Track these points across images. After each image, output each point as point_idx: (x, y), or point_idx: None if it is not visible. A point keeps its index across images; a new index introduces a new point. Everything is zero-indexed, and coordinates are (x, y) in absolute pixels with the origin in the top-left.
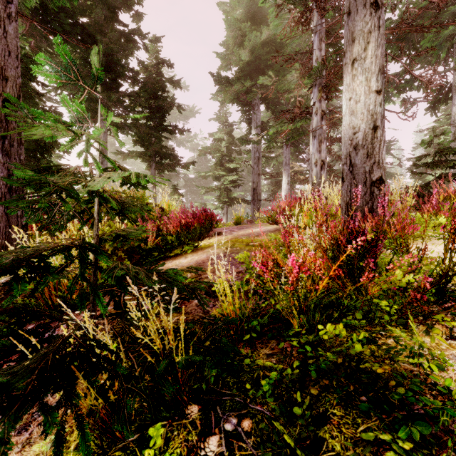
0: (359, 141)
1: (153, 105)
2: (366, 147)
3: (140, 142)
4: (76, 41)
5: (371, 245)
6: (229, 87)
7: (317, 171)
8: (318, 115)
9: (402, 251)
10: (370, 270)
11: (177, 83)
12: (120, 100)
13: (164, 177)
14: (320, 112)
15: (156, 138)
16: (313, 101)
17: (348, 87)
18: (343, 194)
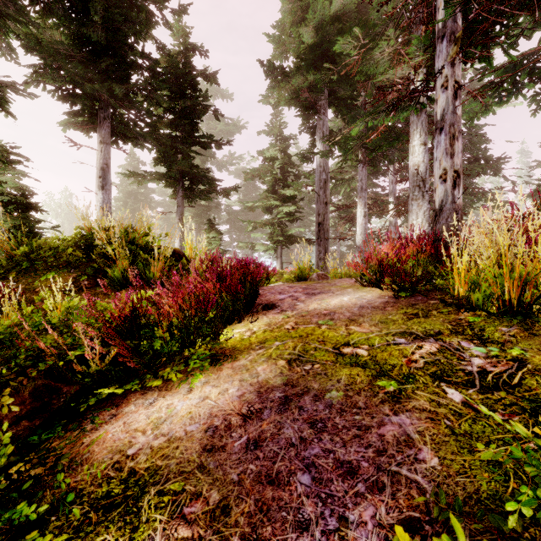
0: None
1: (180, 108)
2: None
3: (163, 161)
4: (62, 9)
5: None
6: (284, 83)
7: (446, 190)
8: (448, 90)
9: None
10: None
11: (213, 77)
12: (130, 97)
13: (201, 209)
14: (453, 85)
15: (184, 154)
16: (438, 66)
17: None
18: None
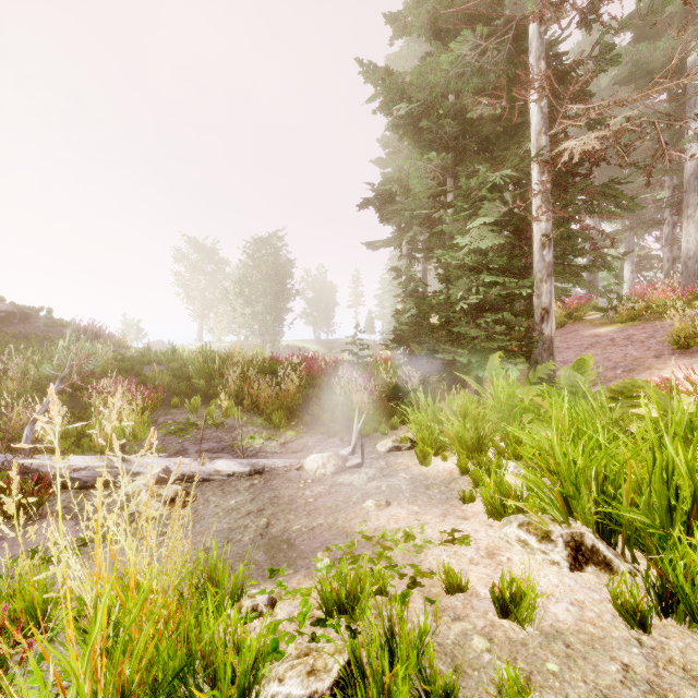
0: (691, 255)
1: None
2: (695, 258)
3: None
4: None
5: (677, 292)
6: None
7: (669, 265)
8: (669, 226)
9: (690, 295)
10: (678, 298)
11: None
12: None
13: None
14: (672, 224)
15: None
16: (665, 216)
17: (685, 229)
18: (681, 281)
